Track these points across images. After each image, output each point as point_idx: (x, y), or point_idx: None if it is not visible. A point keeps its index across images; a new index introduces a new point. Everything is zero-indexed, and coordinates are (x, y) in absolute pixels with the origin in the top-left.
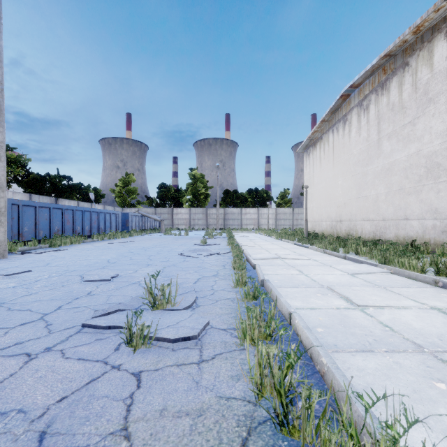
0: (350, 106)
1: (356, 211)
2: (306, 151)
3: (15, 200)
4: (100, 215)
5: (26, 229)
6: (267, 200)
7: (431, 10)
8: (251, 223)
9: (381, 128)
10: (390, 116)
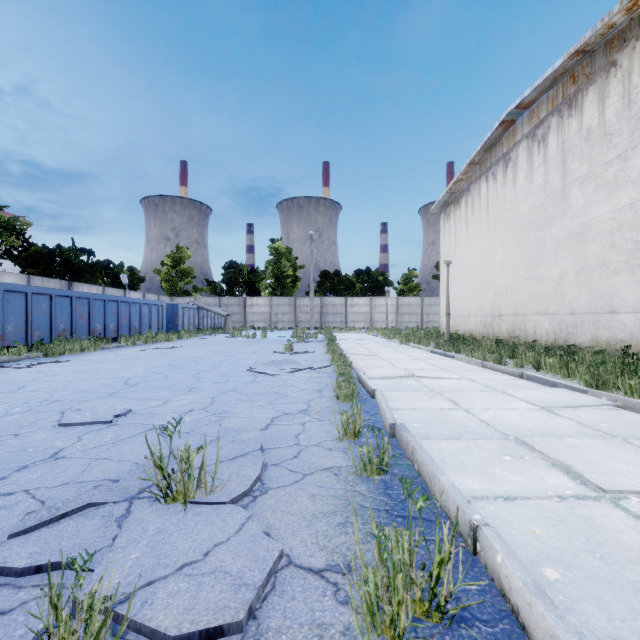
0: (516, 138)
1: (525, 301)
2: (444, 210)
3: None
4: (133, 307)
5: (10, 328)
6: (384, 286)
7: None
8: (361, 319)
9: (568, 170)
10: (584, 150)
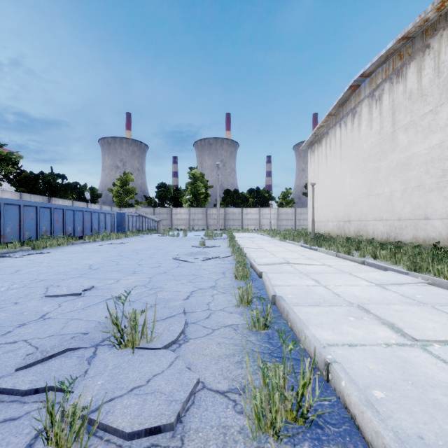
0: (360, 97)
1: (367, 211)
2: (310, 147)
3: None
4: (93, 215)
5: (8, 230)
6: (269, 200)
7: None
8: (252, 223)
9: (396, 119)
10: (407, 106)
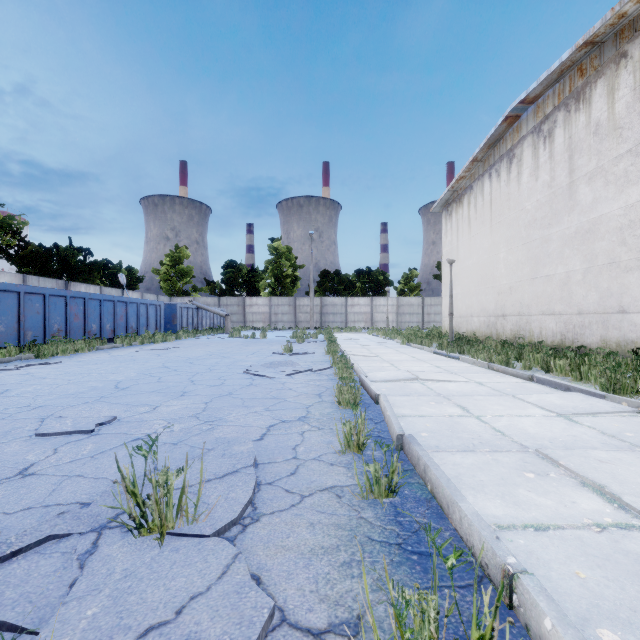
0: (521, 134)
1: (530, 301)
2: (446, 209)
3: None
4: (130, 307)
5: (1, 328)
6: (385, 286)
7: None
8: (361, 319)
9: (576, 165)
10: (592, 145)
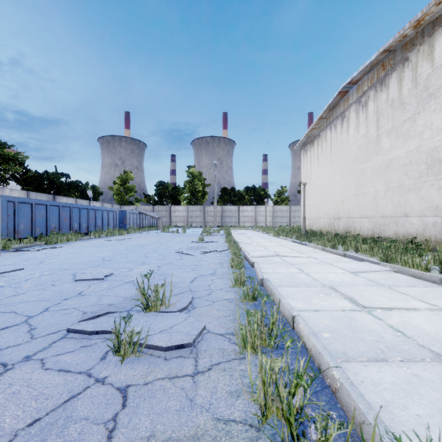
0: (349, 103)
1: (354, 209)
2: (303, 148)
3: (10, 197)
4: (97, 212)
5: (22, 226)
6: (265, 198)
7: (432, 3)
8: (249, 220)
9: (380, 125)
10: (390, 113)
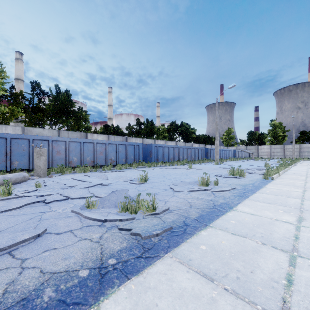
0: None
1: None
2: None
3: (210, 148)
4: (226, 151)
5: (211, 156)
6: None
7: None
8: None
9: None
10: None
